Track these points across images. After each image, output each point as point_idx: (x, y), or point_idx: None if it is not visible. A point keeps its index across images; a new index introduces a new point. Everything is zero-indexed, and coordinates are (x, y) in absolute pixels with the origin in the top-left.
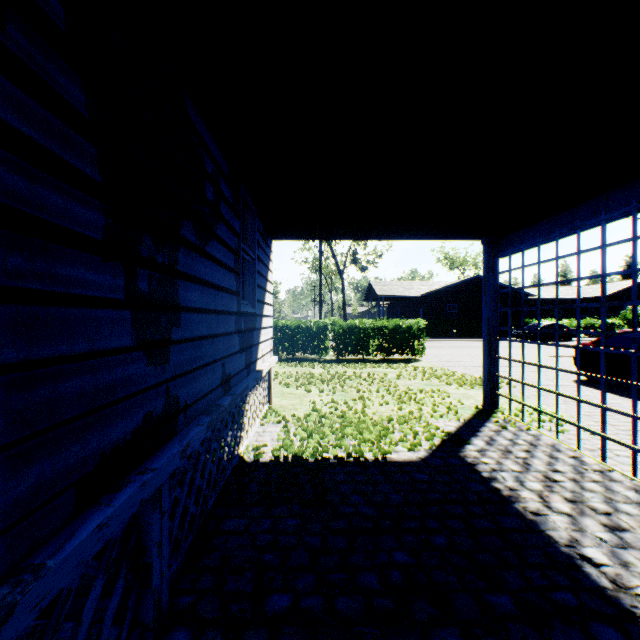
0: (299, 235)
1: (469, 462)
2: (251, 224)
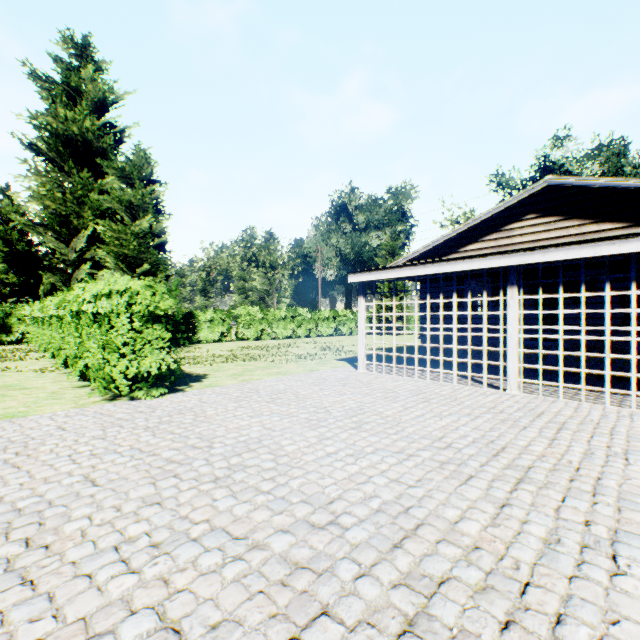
0: None
1: (636, 396)
2: None
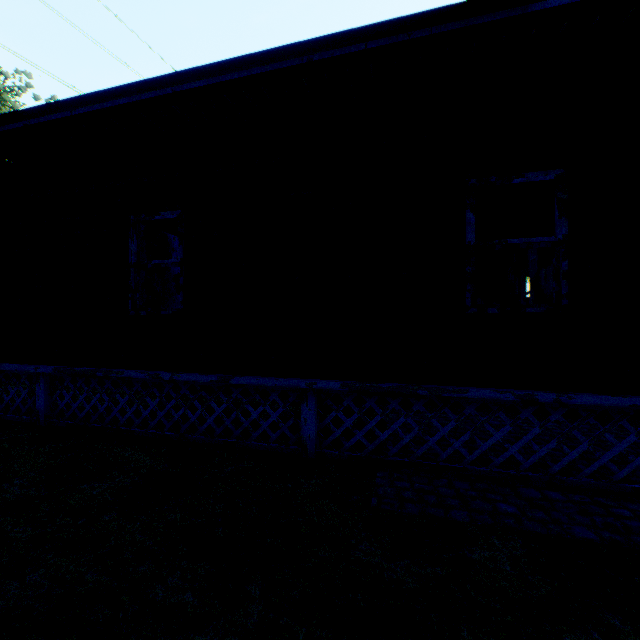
0: (527, 275)
1: None
2: (524, 278)
